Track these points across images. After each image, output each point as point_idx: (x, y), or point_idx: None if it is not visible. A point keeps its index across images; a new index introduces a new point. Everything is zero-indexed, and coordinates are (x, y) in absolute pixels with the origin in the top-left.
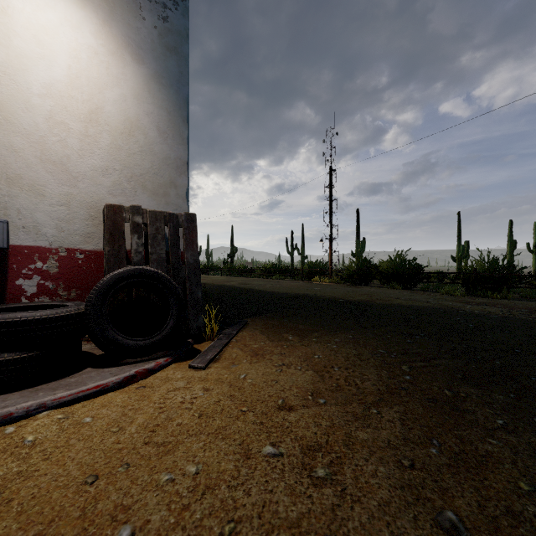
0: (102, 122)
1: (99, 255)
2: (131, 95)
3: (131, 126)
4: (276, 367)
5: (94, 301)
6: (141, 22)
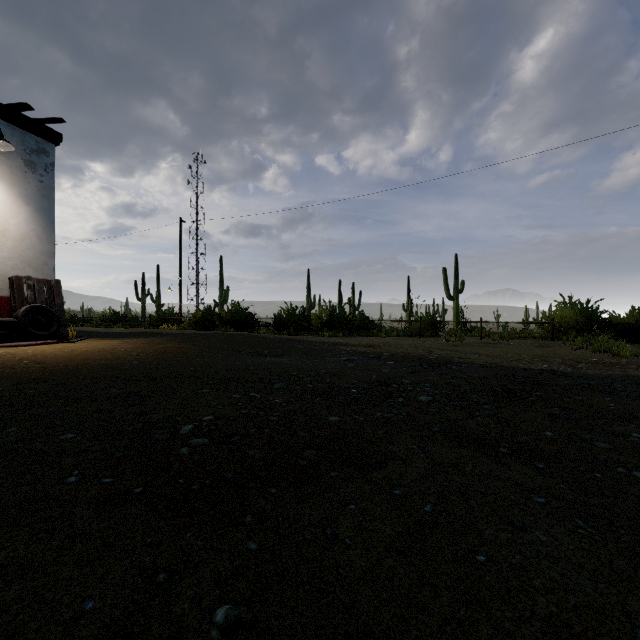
0: (8, 235)
1: (7, 299)
2: (24, 221)
3: (23, 236)
4: (107, 341)
5: (22, 317)
6: (29, 185)
